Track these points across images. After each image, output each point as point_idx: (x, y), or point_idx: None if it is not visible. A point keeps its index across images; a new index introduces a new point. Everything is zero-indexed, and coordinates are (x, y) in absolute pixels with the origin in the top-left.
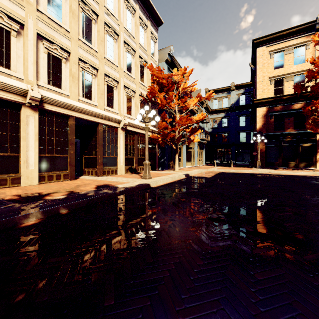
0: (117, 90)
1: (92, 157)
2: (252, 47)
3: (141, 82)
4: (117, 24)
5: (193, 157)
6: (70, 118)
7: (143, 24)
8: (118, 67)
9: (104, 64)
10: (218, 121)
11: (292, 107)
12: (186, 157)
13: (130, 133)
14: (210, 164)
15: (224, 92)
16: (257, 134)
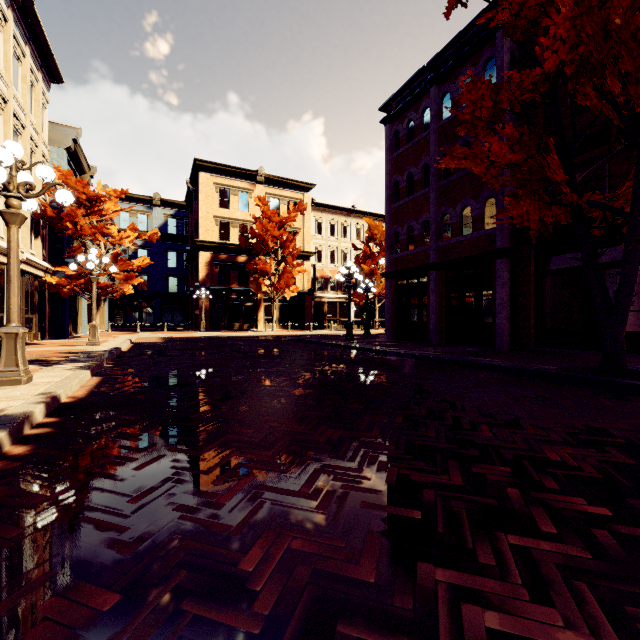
0: (3, 198)
1: None
2: (193, 165)
3: None
4: (6, 84)
5: None
6: None
7: (32, 78)
8: None
9: None
10: (129, 252)
11: (237, 260)
12: None
13: None
14: (113, 328)
15: (142, 204)
16: (201, 286)
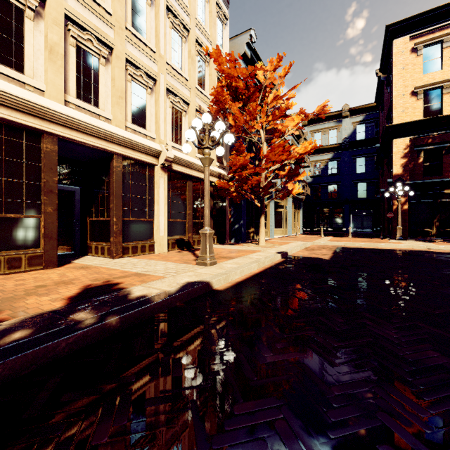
0: (154, 97)
1: (103, 221)
2: (384, 39)
3: (200, 88)
4: None
5: (285, 222)
6: (43, 137)
7: None
8: (155, 52)
9: (127, 41)
10: (321, 166)
11: None
12: (274, 222)
13: (180, 177)
14: (309, 232)
15: (332, 120)
16: (395, 182)
